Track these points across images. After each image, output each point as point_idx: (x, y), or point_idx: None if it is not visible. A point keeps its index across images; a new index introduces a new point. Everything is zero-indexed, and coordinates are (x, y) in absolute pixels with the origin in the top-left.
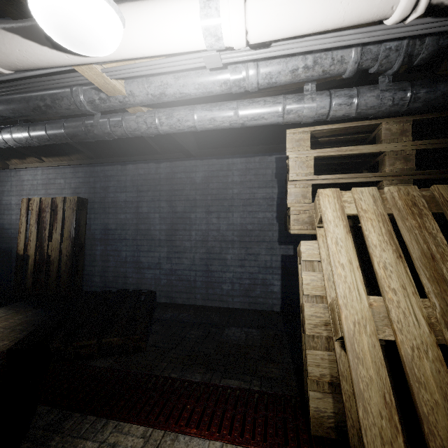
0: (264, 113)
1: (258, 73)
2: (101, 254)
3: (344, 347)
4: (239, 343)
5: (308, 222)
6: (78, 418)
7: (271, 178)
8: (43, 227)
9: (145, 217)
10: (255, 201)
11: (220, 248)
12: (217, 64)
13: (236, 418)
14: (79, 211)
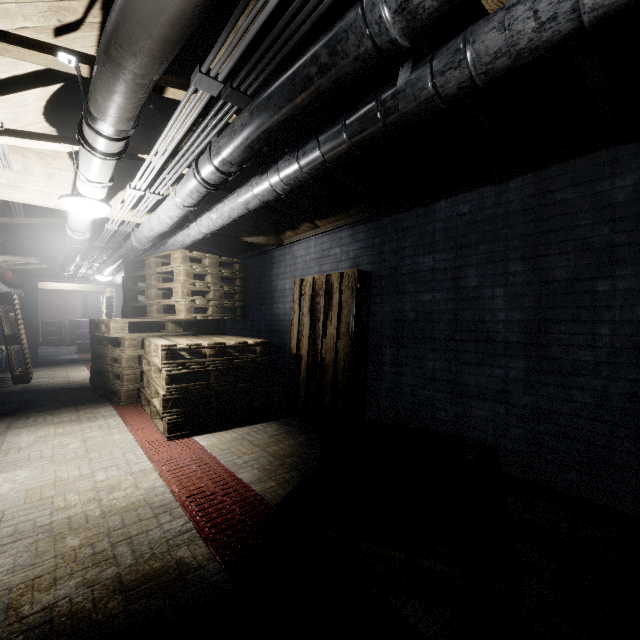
0: None
1: None
2: (391, 362)
3: None
4: None
5: None
6: None
7: None
8: (316, 317)
9: (471, 296)
10: None
11: None
12: None
13: None
14: (359, 292)
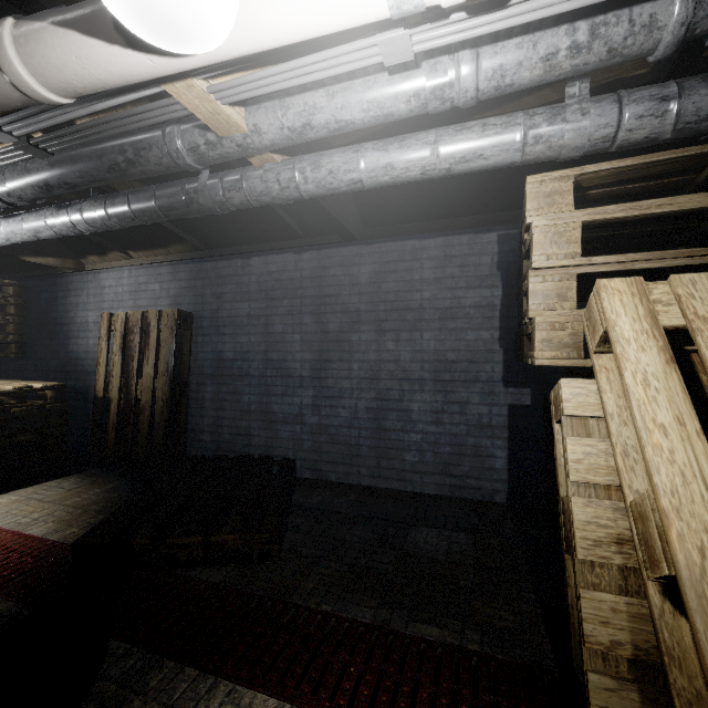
0: (486, 146)
1: (479, 70)
2: (213, 398)
3: (669, 595)
4: (436, 557)
5: (570, 345)
6: (170, 669)
7: (489, 271)
8: (130, 356)
9: (278, 340)
10: (462, 311)
11: (399, 391)
12: (404, 54)
13: (439, 702)
14: (181, 331)
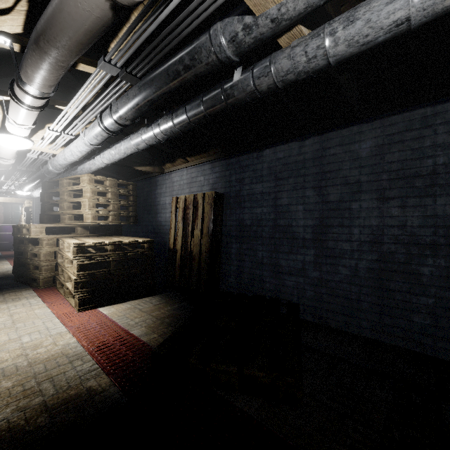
0: None
1: None
2: (236, 252)
3: None
4: None
5: None
6: None
7: None
8: (187, 223)
9: (284, 210)
10: None
11: (405, 254)
12: None
13: None
14: (216, 206)
